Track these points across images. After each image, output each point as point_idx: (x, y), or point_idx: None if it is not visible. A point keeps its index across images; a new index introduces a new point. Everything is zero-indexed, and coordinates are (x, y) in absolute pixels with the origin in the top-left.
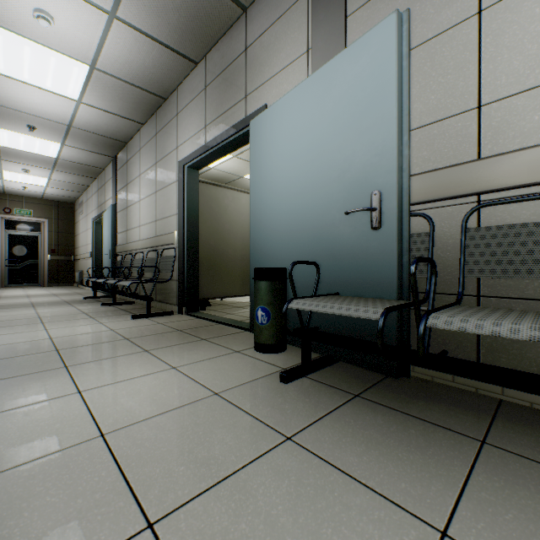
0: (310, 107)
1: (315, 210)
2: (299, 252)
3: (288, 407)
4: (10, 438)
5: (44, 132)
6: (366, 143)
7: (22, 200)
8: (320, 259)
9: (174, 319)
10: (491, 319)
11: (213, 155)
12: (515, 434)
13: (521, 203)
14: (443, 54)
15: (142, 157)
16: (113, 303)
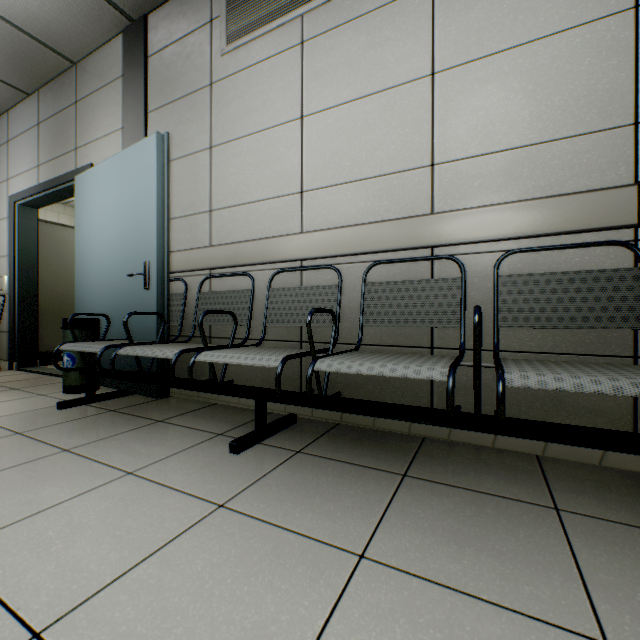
0: (114, 182)
1: (117, 270)
2: (108, 305)
3: (42, 420)
4: None
5: None
6: (144, 223)
7: None
8: (120, 311)
9: None
10: (147, 347)
11: (48, 197)
12: (188, 416)
13: (226, 278)
14: (196, 168)
15: None
16: None
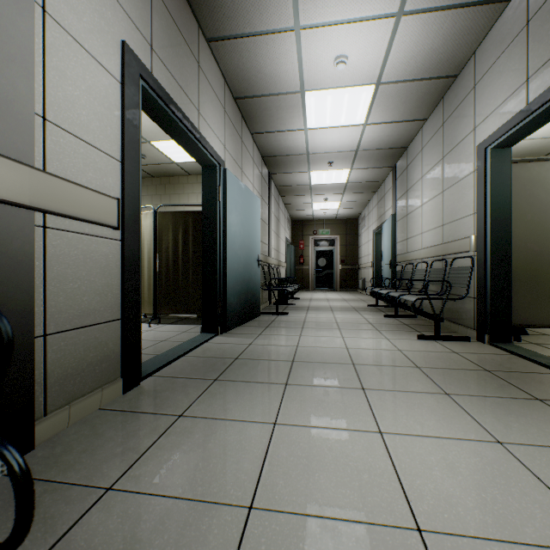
0: None
1: None
2: None
3: None
4: (326, 468)
5: (338, 164)
6: None
7: (323, 223)
8: None
9: (472, 349)
10: None
11: (540, 117)
12: None
13: None
14: None
15: (423, 157)
16: (394, 315)
